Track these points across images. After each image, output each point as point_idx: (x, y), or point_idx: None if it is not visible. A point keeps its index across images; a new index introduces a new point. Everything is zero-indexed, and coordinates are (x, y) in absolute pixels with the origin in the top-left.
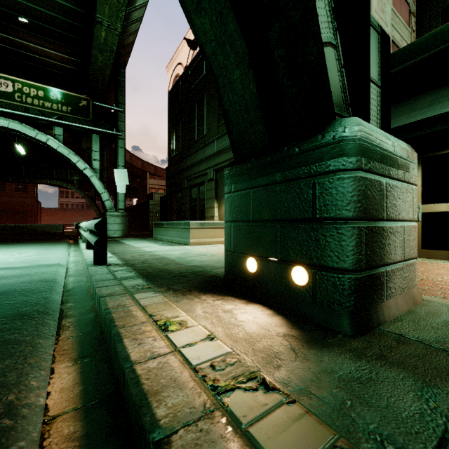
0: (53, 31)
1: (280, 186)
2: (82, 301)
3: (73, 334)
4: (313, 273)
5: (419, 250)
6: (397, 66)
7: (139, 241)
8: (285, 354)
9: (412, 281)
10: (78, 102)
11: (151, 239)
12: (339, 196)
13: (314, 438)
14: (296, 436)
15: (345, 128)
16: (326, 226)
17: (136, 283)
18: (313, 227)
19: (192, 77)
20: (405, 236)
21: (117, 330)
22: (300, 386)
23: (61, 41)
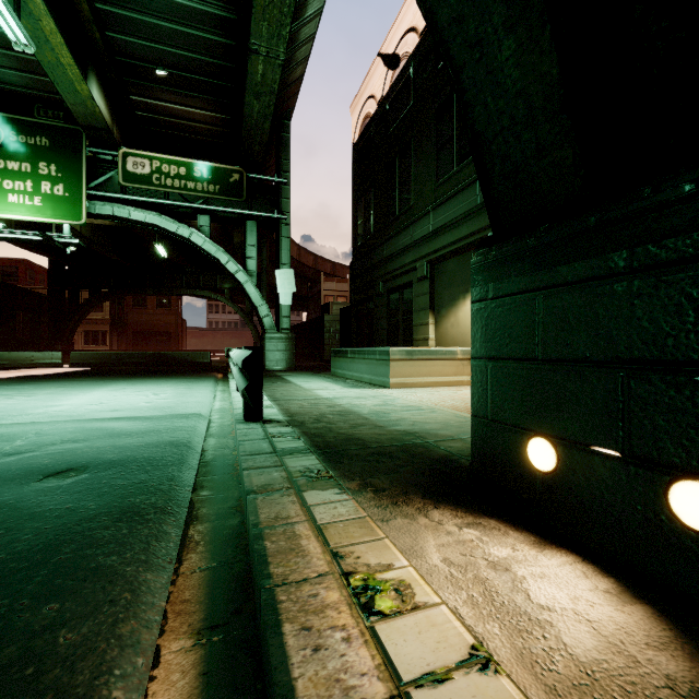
0: (197, 82)
1: (627, 281)
2: (223, 487)
3: (202, 564)
4: None
5: None
6: None
7: (311, 379)
8: None
9: None
10: (228, 176)
11: (327, 375)
12: None
13: None
14: None
15: None
16: None
17: (307, 464)
18: None
19: (391, 114)
20: None
21: (271, 592)
22: None
23: (207, 94)
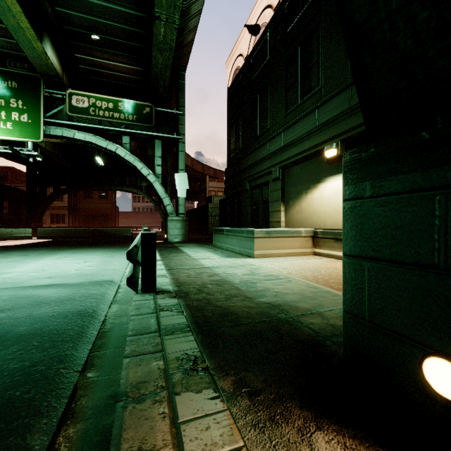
0: (120, 44)
1: None
2: (110, 366)
3: None
4: None
5: None
6: None
7: (198, 249)
8: None
9: None
10: (142, 109)
11: (210, 246)
12: None
13: None
14: None
15: None
16: None
17: (185, 348)
18: None
19: (254, 66)
20: None
21: None
22: None
23: (127, 52)
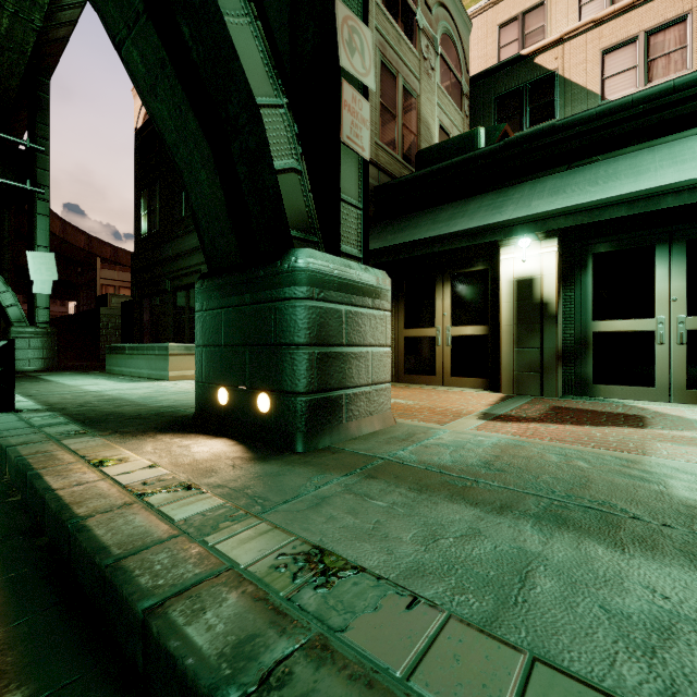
0: None
1: (248, 308)
2: None
3: None
4: (274, 399)
5: (449, 378)
6: (432, 164)
7: (79, 377)
8: (223, 469)
9: (385, 405)
10: None
11: (101, 373)
12: (292, 323)
13: (209, 505)
14: (196, 506)
15: (297, 259)
16: (283, 352)
17: (66, 429)
18: (274, 353)
19: None
20: (374, 361)
21: (35, 471)
22: (220, 485)
23: None
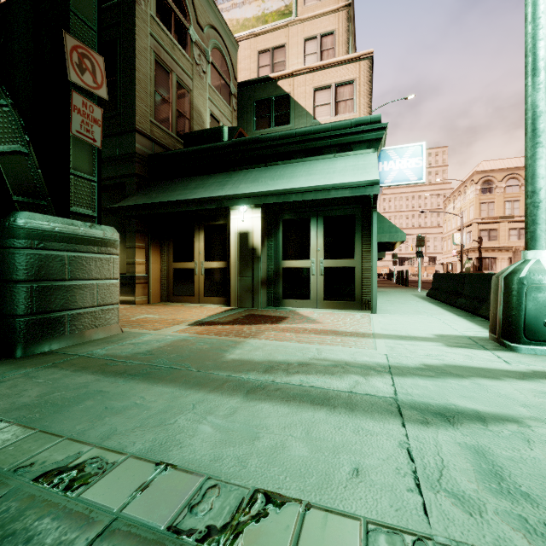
0: None
1: None
2: None
3: None
4: None
5: (203, 297)
6: (194, 144)
7: None
8: None
9: (112, 320)
10: None
11: None
12: (11, 265)
13: None
14: None
15: (16, 220)
16: (5, 286)
17: None
18: None
19: None
20: (100, 290)
21: None
22: None
23: None
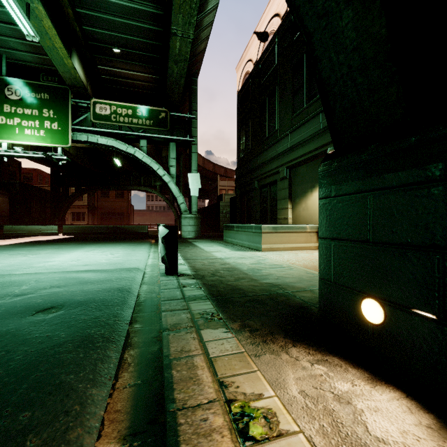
0: (139, 55)
1: (443, 186)
2: (149, 322)
3: (131, 381)
4: None
5: None
6: None
7: (210, 244)
8: None
9: None
10: (158, 114)
11: (221, 241)
12: None
13: None
14: None
15: None
16: None
17: (204, 308)
18: None
19: (262, 71)
20: None
21: (174, 415)
22: None
23: (145, 63)
